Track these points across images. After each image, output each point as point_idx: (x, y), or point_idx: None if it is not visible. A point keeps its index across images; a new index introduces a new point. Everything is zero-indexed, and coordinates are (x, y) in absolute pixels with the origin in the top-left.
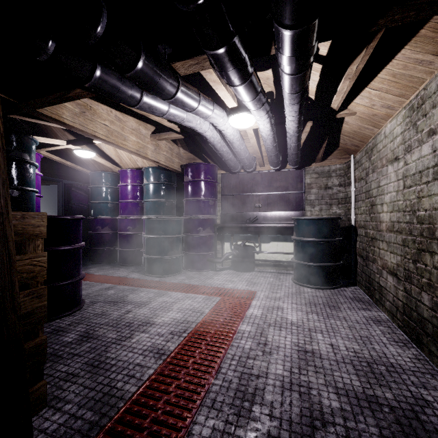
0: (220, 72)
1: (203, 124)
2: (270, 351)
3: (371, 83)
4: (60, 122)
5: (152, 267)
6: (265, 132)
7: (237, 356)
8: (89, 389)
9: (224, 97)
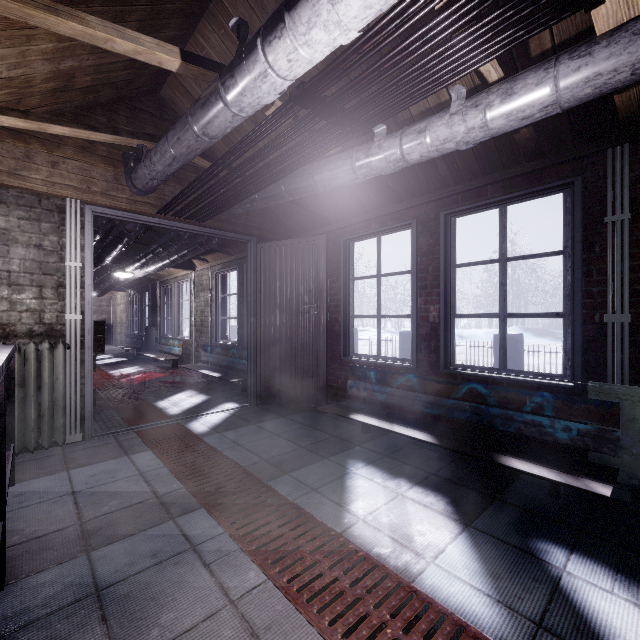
0: None
1: None
2: None
3: None
4: None
5: None
6: None
7: None
8: None
9: None
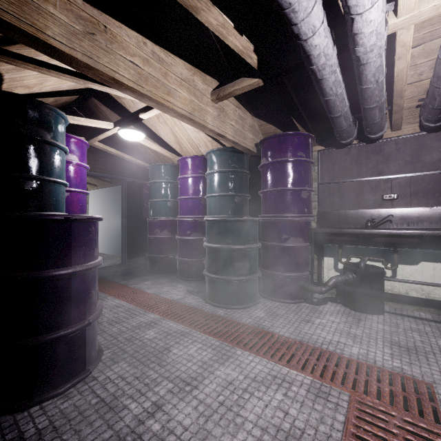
0: None
1: (313, 4)
2: None
3: None
4: (45, 47)
5: (214, 291)
6: None
7: None
8: None
9: None
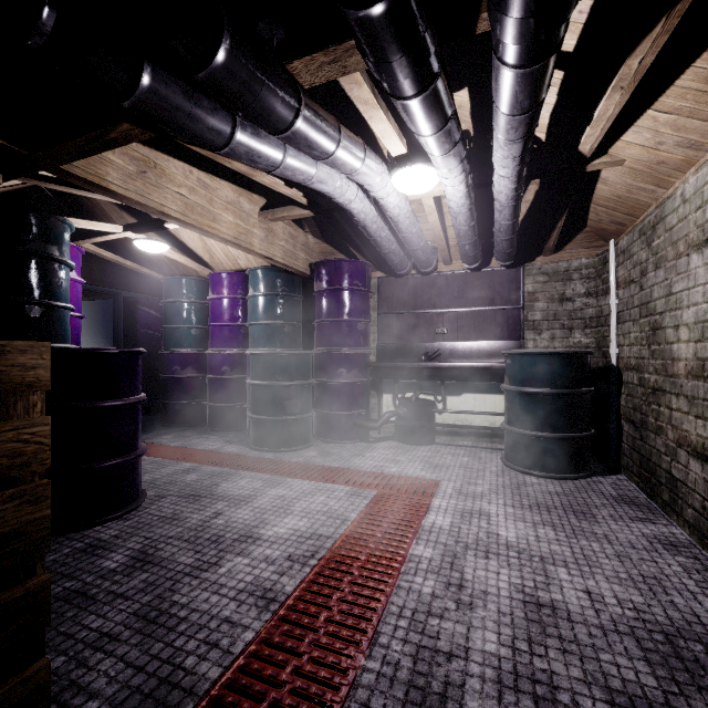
0: (377, 66)
1: (347, 189)
2: (471, 601)
3: (661, 100)
4: (103, 189)
5: (261, 435)
6: (457, 200)
7: (408, 609)
8: (134, 668)
9: (383, 135)
